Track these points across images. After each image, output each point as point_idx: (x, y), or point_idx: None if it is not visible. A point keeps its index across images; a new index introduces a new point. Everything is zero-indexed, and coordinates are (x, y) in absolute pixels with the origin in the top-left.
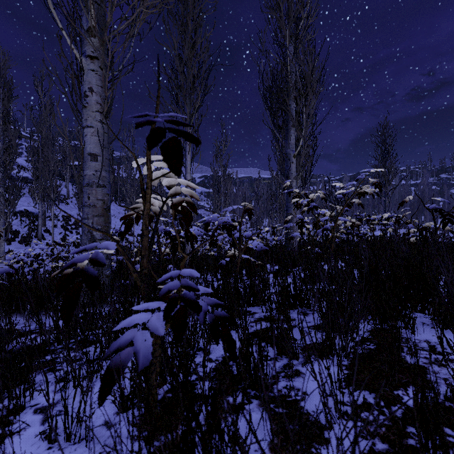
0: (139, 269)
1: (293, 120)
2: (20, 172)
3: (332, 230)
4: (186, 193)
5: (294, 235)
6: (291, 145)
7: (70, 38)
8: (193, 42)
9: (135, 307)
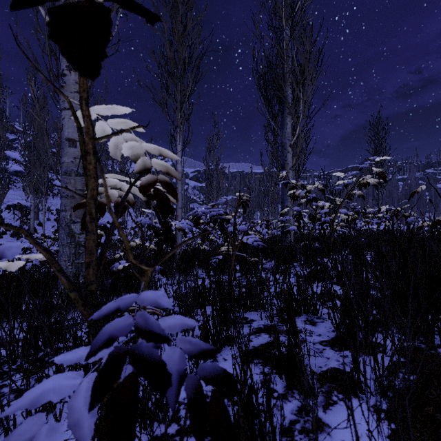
0: (120, 267)
1: (289, 107)
2: (15, 166)
3: (331, 223)
4: (160, 168)
5: (291, 229)
6: (287, 133)
7: (44, 9)
8: (184, 27)
9: (60, 357)
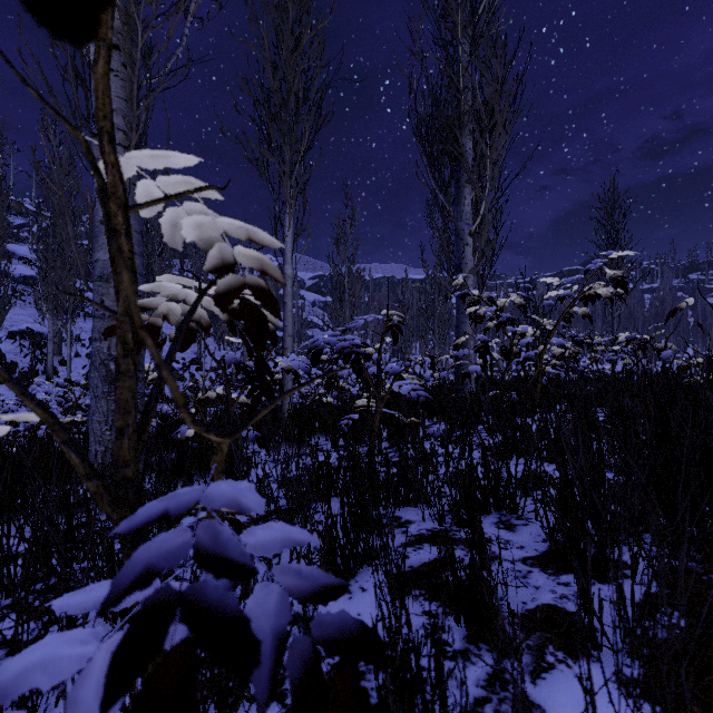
0: (190, 433)
1: (469, 171)
2: (24, 269)
3: (538, 360)
4: (249, 262)
5: (472, 370)
6: (466, 214)
7: None
8: (296, 41)
9: (63, 600)
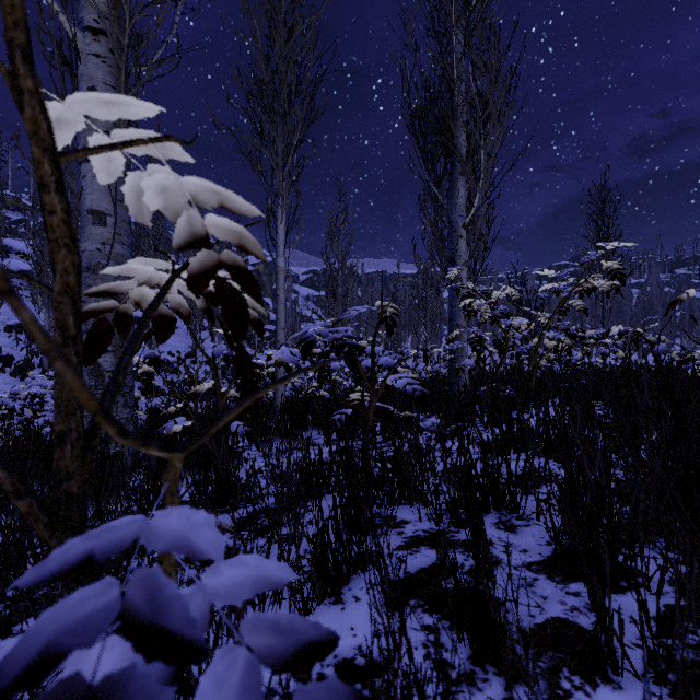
0: (178, 428)
1: (463, 163)
2: (21, 263)
3: (533, 353)
4: (224, 236)
5: (466, 363)
6: (459, 206)
7: None
8: (289, 33)
9: None
